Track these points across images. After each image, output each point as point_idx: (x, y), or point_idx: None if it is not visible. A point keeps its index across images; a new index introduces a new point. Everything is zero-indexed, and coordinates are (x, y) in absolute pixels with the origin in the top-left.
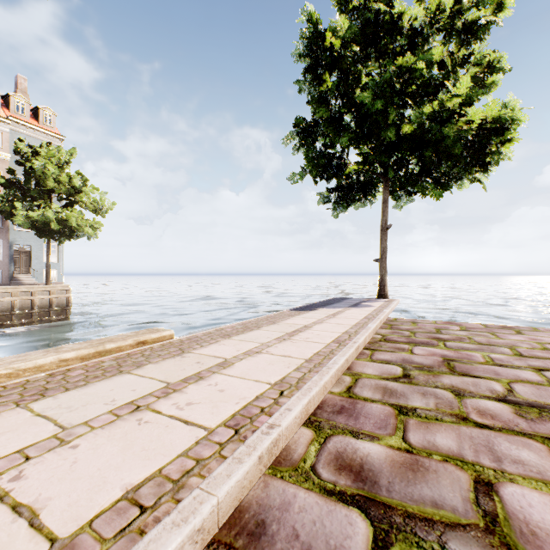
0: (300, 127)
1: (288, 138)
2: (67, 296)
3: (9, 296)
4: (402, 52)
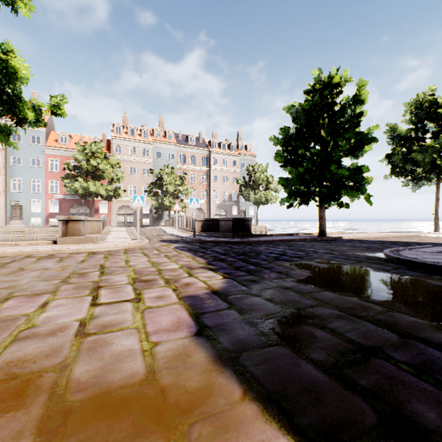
0: (388, 158)
1: (382, 160)
2: (266, 230)
3: None
4: (441, 124)
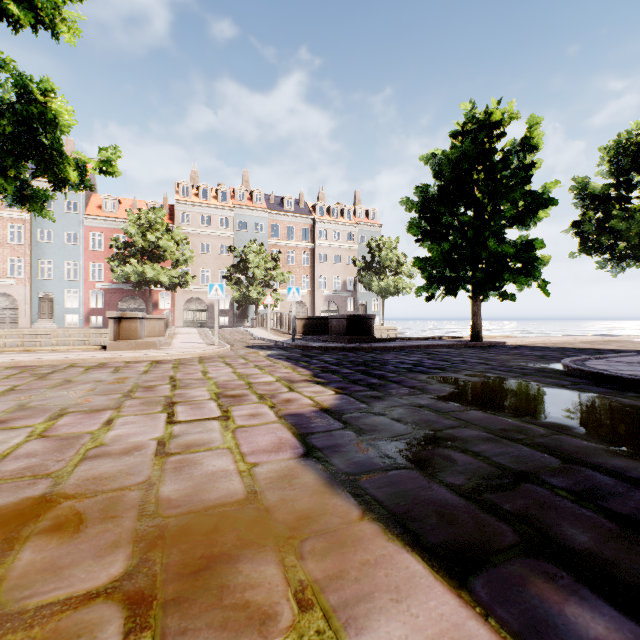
0: (575, 228)
1: (567, 231)
2: (396, 334)
3: None
4: None
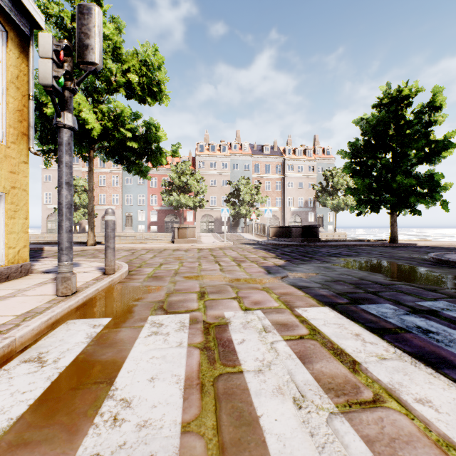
0: None
1: None
2: (345, 238)
3: (326, 237)
4: None
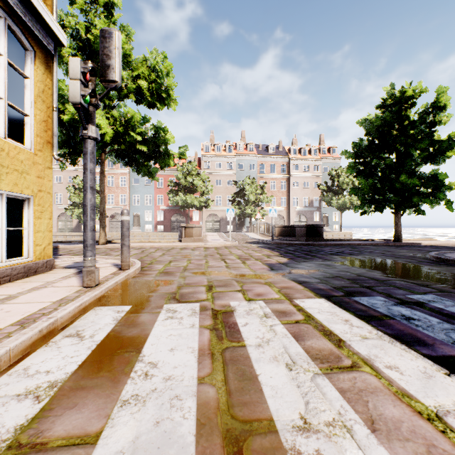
0: None
1: None
2: (351, 238)
3: (331, 236)
4: None
